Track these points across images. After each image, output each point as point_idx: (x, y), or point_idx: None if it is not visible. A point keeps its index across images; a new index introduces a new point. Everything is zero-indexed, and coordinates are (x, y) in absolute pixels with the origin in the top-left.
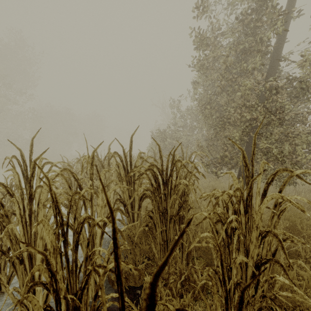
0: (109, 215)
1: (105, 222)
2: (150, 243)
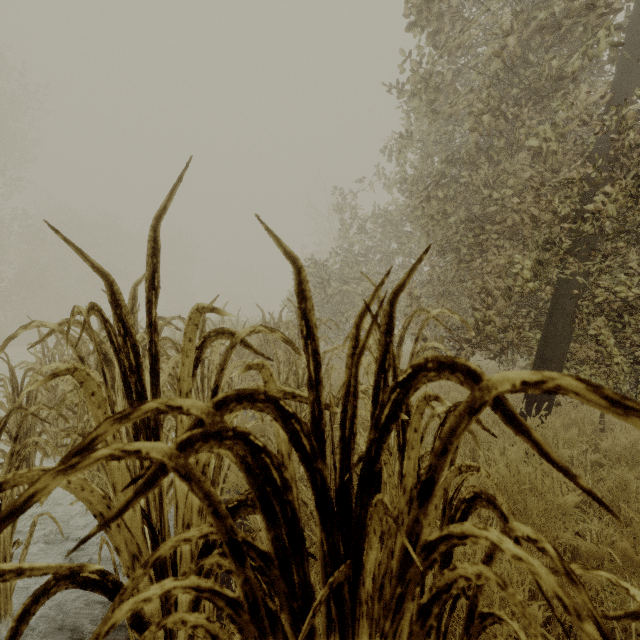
0: None
1: None
2: None
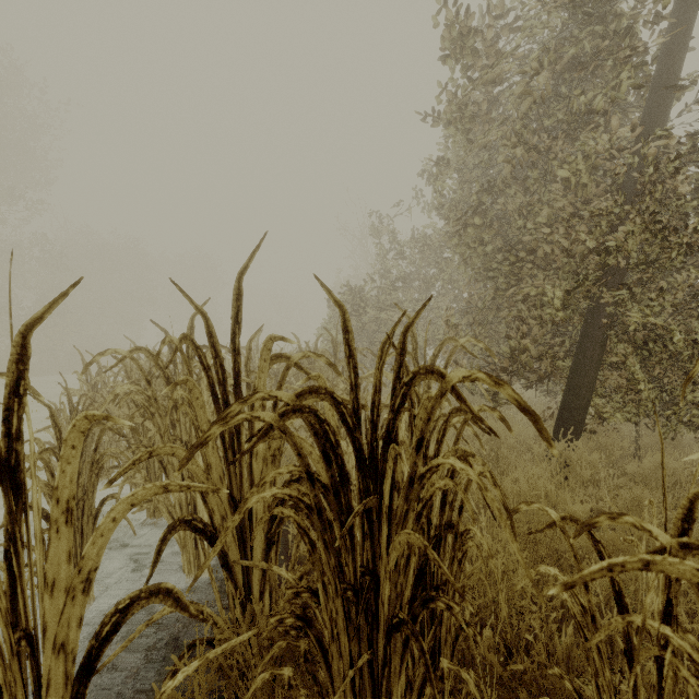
0: (106, 625)
1: (86, 664)
2: (308, 692)
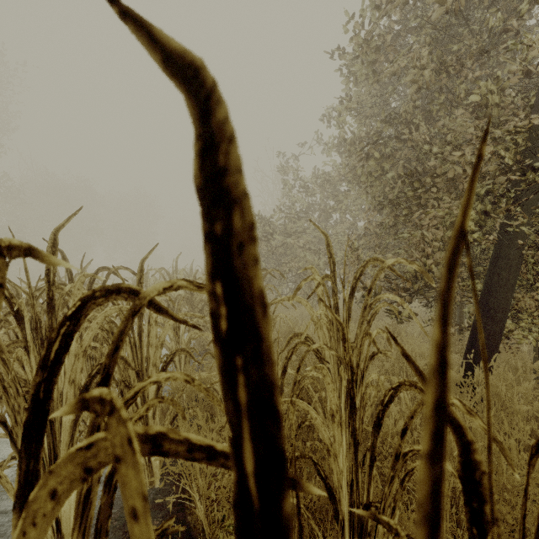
0: None
1: None
2: None
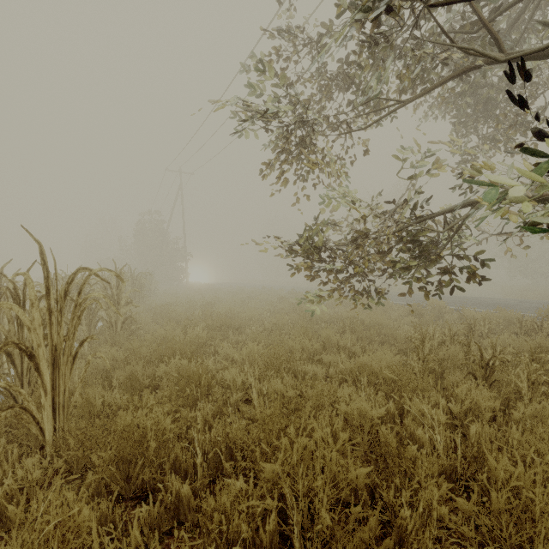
0: None
1: None
2: None
